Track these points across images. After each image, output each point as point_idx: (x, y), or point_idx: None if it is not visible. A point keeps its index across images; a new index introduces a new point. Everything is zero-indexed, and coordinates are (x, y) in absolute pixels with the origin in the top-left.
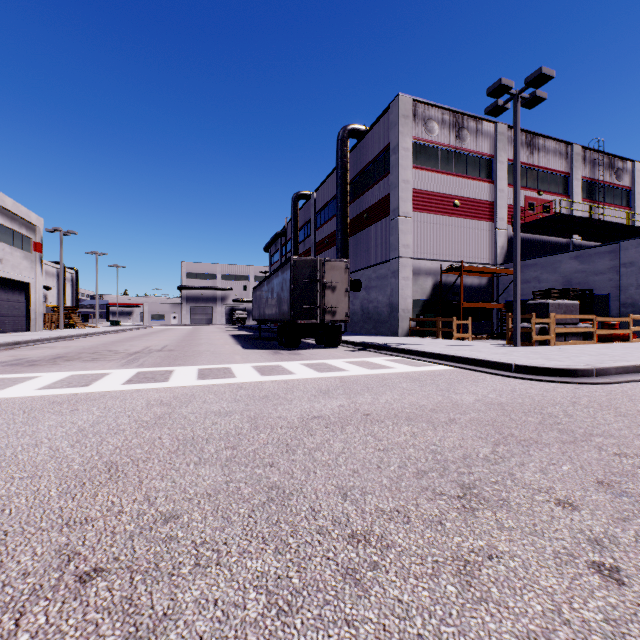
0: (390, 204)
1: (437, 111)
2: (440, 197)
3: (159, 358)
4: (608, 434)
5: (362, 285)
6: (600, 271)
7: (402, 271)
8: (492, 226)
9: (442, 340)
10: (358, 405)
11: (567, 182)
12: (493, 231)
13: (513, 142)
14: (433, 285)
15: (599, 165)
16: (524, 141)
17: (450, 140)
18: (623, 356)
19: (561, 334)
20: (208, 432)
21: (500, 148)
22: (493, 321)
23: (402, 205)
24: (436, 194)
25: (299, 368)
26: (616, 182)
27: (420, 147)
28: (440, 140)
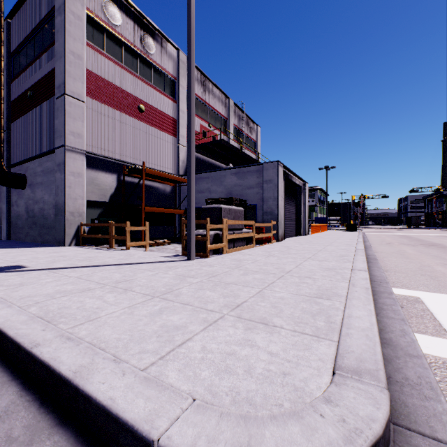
0: (55, 78)
1: (120, 0)
2: (124, 94)
3: None
4: None
5: (27, 181)
6: (251, 186)
7: (70, 164)
8: (175, 141)
9: (111, 251)
10: None
11: (226, 124)
12: (176, 145)
13: (187, 1)
14: (115, 187)
15: (242, 120)
16: (200, 79)
17: (135, 40)
18: (308, 274)
19: (231, 240)
20: None
21: (182, 74)
22: (176, 225)
23: (70, 82)
24: (119, 89)
25: None
26: (250, 135)
27: (99, 27)
28: (124, 33)
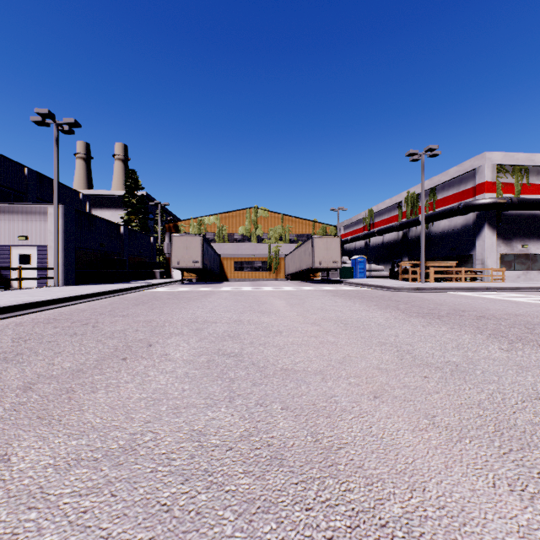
0: None
1: None
2: None
3: None
4: None
5: None
6: None
7: None
8: None
9: None
10: None
11: None
12: None
13: None
14: None
15: None
16: None
17: None
18: None
19: None
20: None
21: None
22: None
23: None
24: None
25: None
26: None
27: None
28: None
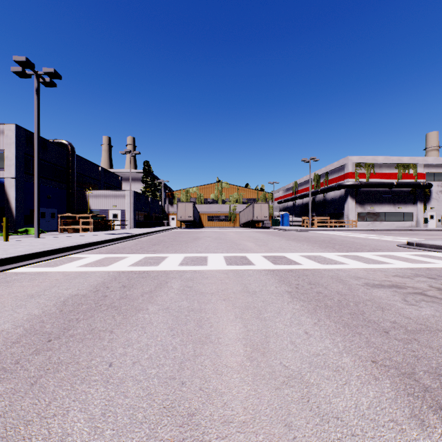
0: None
1: None
2: None
3: (400, 235)
4: (329, 241)
5: None
6: None
7: None
8: None
9: None
10: (342, 238)
11: None
12: None
13: None
14: None
15: None
16: None
17: None
18: None
19: None
20: (321, 236)
21: None
22: None
23: None
24: None
25: (395, 238)
26: None
27: None
28: None
